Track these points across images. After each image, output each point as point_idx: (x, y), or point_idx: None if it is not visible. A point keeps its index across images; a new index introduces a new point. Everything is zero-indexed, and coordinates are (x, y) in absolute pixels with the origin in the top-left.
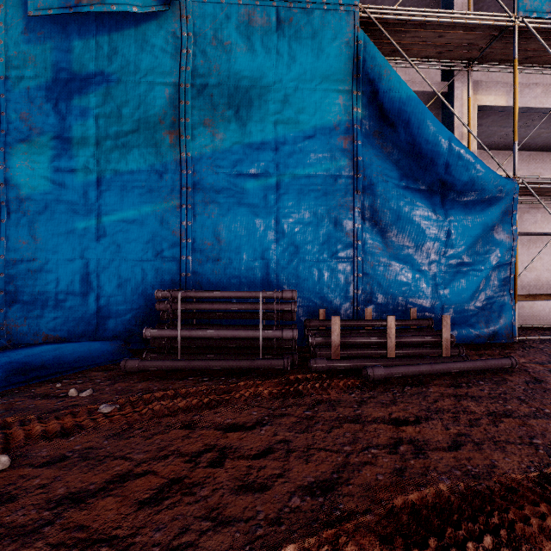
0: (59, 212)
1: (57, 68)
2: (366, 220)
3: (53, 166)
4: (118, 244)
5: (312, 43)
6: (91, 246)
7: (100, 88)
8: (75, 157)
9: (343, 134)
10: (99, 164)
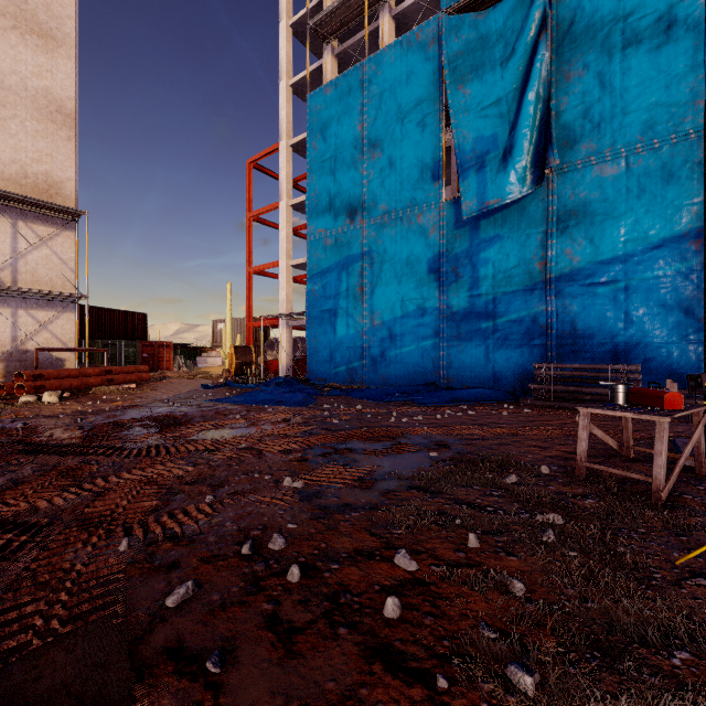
0: (472, 319)
1: (471, 239)
2: None
3: (469, 294)
4: (506, 336)
5: (660, 173)
6: (490, 337)
7: (495, 245)
8: (481, 287)
9: (695, 239)
10: (494, 289)
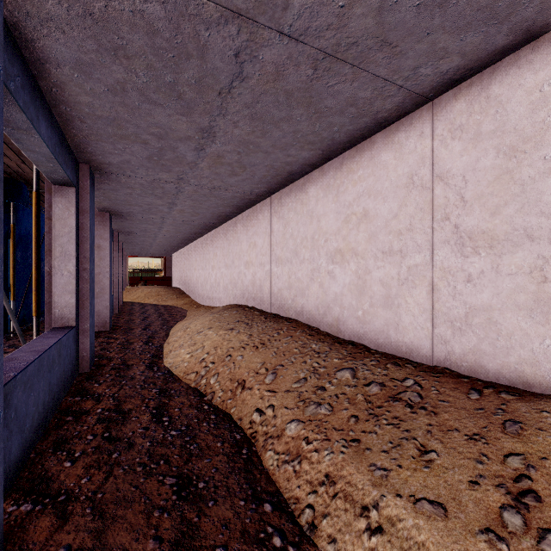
0: None
1: None
2: (8, 225)
3: None
4: None
5: None
6: None
7: None
8: None
9: None
10: None
